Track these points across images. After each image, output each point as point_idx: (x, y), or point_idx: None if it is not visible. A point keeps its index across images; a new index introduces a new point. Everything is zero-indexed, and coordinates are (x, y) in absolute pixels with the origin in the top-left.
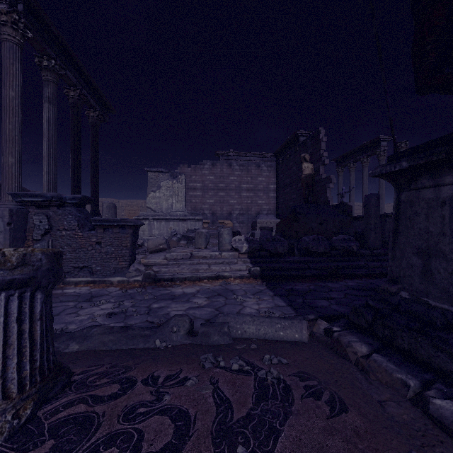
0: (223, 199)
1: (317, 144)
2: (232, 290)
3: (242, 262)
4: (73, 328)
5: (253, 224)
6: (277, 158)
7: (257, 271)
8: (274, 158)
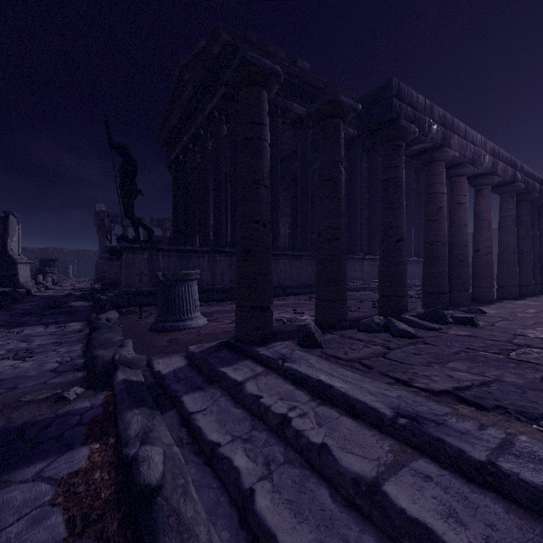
0: None
1: None
2: None
3: None
4: (62, 358)
5: None
6: None
7: None
8: None
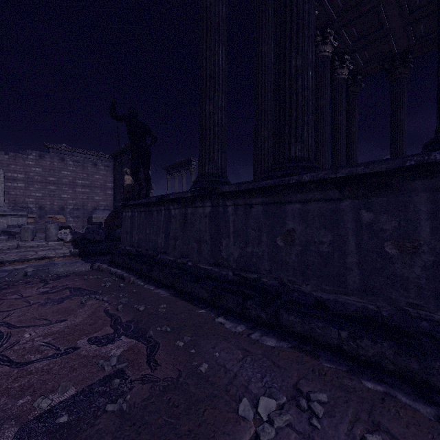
0: (54, 193)
1: None
2: (55, 263)
3: (66, 248)
4: None
5: (89, 218)
6: (114, 160)
7: (77, 252)
8: (111, 159)
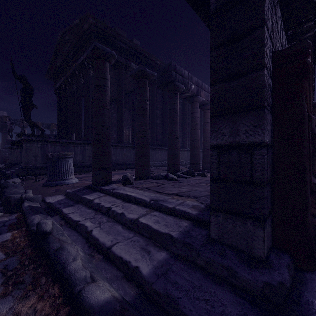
0: None
1: None
2: None
3: None
4: None
5: None
6: None
7: None
8: None
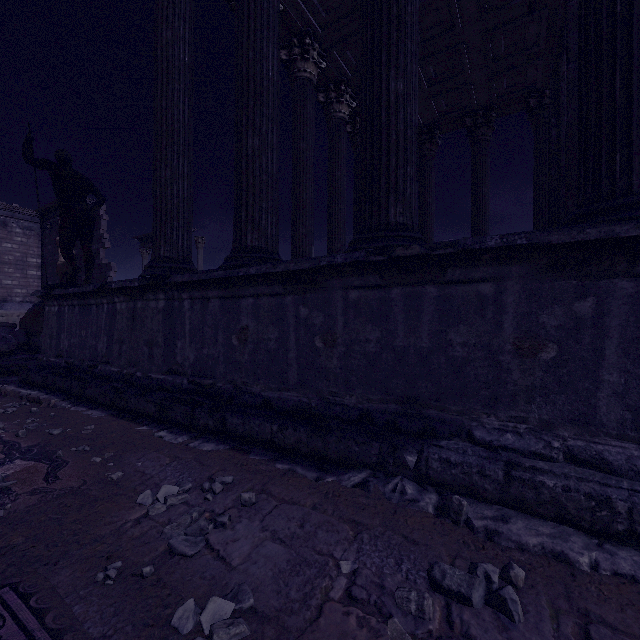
0: None
1: (97, 220)
2: None
3: None
4: None
5: None
6: (43, 219)
7: None
8: (37, 217)
